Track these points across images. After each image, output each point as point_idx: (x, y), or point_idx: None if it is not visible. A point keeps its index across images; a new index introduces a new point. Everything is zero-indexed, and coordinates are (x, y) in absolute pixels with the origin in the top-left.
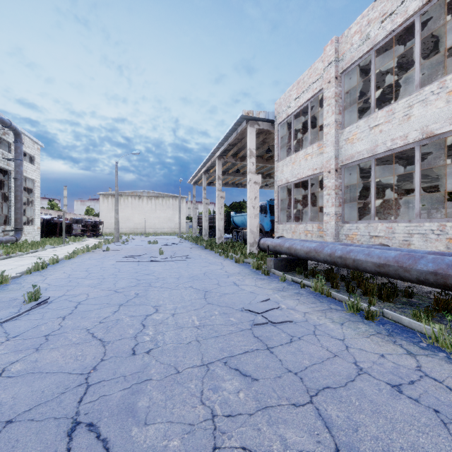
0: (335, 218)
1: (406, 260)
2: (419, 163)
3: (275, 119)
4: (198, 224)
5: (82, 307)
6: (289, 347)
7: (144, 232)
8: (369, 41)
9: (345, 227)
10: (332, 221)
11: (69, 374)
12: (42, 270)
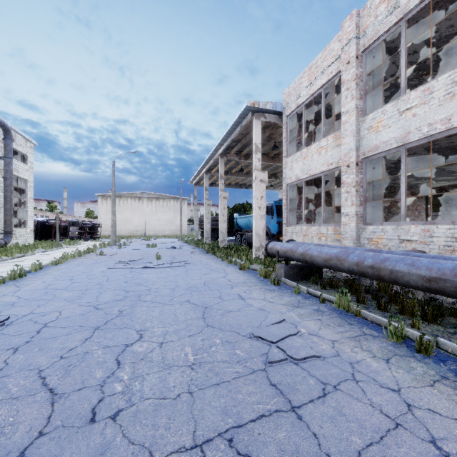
0: (356, 219)
1: None
2: None
3: (283, 111)
4: (200, 226)
5: (46, 332)
6: (324, 405)
7: (144, 235)
8: (399, 9)
9: (368, 230)
10: (352, 222)
11: None
12: (20, 278)
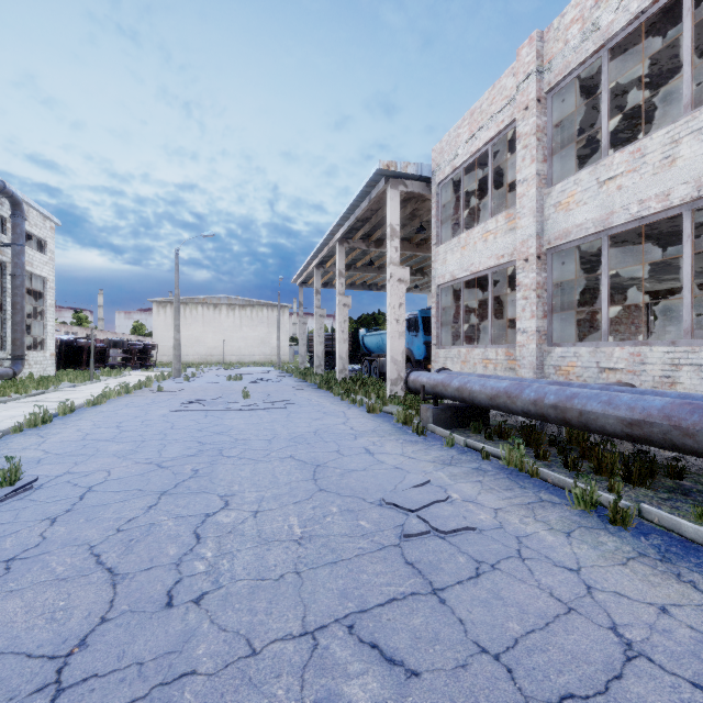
0: (537, 338)
1: (686, 414)
2: (691, 241)
3: (432, 176)
4: (308, 348)
5: (92, 498)
6: (476, 587)
7: (223, 362)
8: (598, 33)
9: (555, 354)
10: (532, 343)
11: (26, 659)
12: (43, 425)
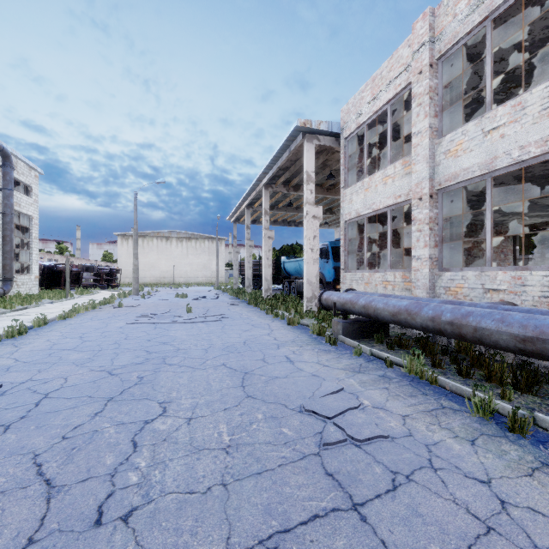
0: (430, 264)
1: None
2: None
3: (340, 132)
4: (240, 272)
5: (46, 404)
6: (395, 502)
7: (173, 282)
8: (483, 6)
9: (445, 277)
10: (426, 268)
11: None
12: (20, 336)
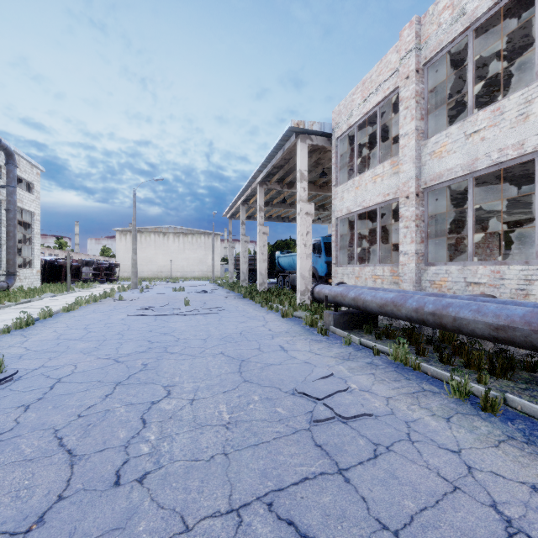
0: (416, 259)
1: None
2: None
3: (332, 132)
4: (236, 266)
5: (60, 388)
6: (375, 468)
7: (170, 277)
8: (465, 17)
9: (430, 271)
10: (412, 262)
11: None
12: (27, 327)
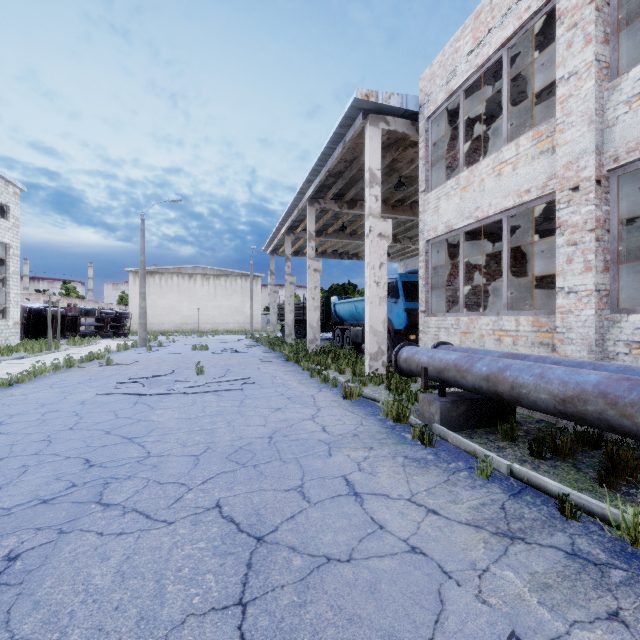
0: (596, 301)
1: None
2: None
3: (419, 110)
4: (280, 317)
5: None
6: None
7: (197, 330)
8: None
9: (628, 324)
10: (587, 308)
11: None
12: None
